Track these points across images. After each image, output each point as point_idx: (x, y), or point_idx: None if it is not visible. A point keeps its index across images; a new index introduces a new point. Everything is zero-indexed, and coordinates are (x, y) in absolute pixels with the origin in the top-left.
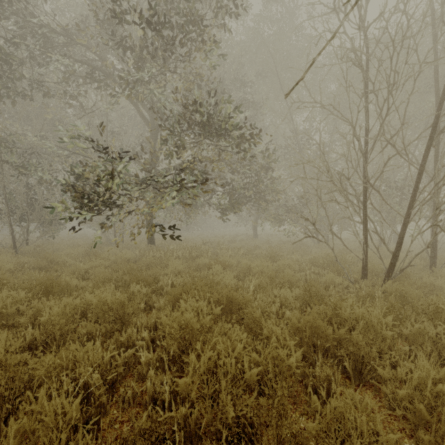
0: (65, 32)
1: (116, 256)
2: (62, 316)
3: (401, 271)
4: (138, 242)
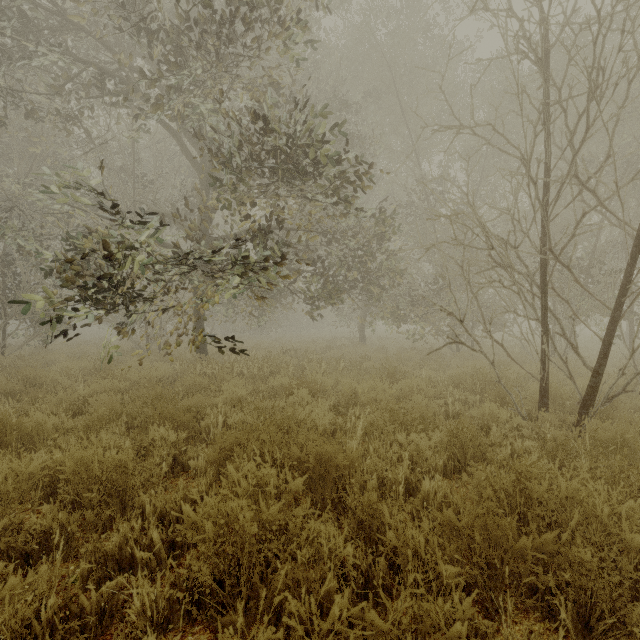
0: (58, 12)
1: (140, 374)
2: (0, 495)
3: (609, 400)
4: (184, 349)
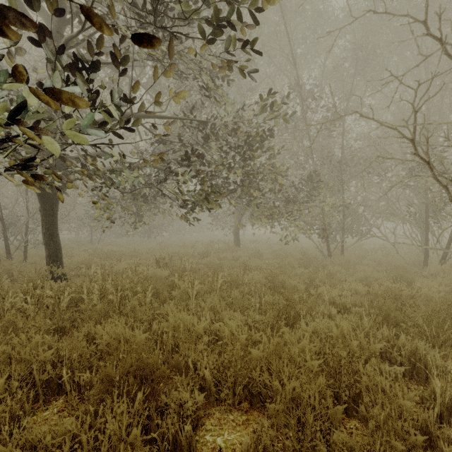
0: None
1: None
2: None
3: None
4: None
